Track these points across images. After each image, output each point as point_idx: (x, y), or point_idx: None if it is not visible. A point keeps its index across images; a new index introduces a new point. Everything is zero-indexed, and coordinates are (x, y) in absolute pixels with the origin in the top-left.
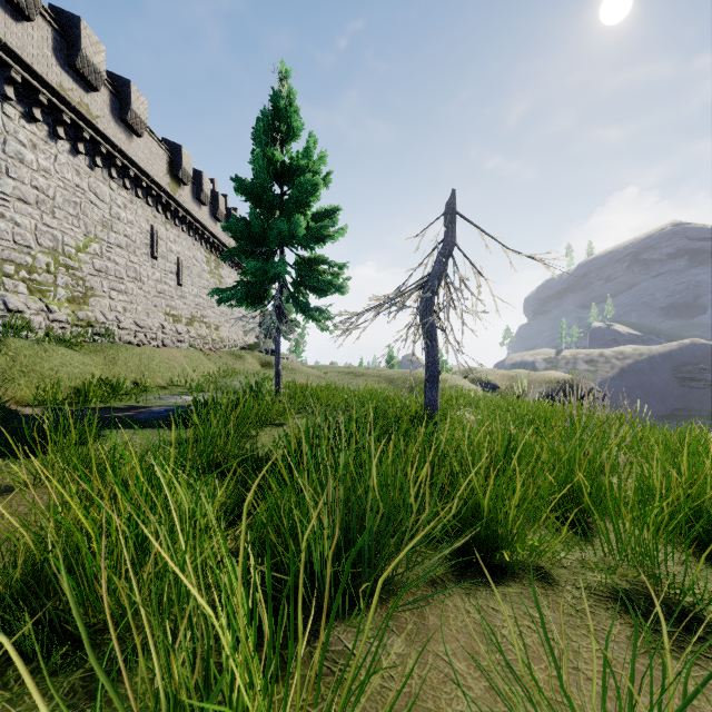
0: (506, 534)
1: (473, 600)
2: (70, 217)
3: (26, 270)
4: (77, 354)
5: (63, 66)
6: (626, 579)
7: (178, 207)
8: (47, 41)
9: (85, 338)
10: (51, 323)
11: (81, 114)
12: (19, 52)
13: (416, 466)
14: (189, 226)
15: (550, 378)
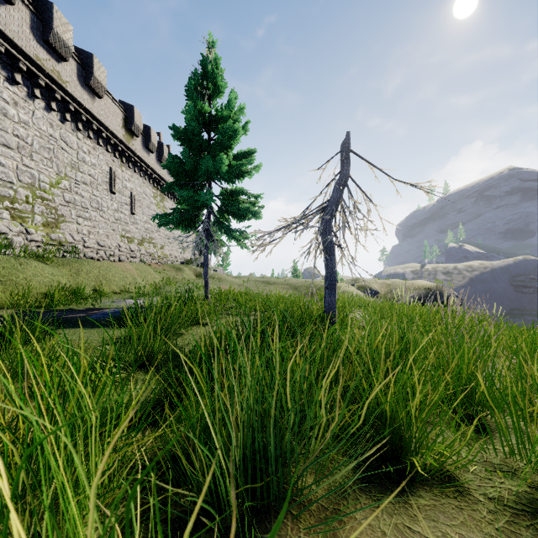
0: (412, 438)
1: (387, 516)
2: (45, 160)
3: (9, 201)
4: (47, 266)
5: (39, 41)
6: (534, 485)
7: (131, 153)
8: (25, 21)
9: (55, 254)
10: (29, 242)
11: (54, 79)
12: (3, 29)
13: (322, 366)
14: (140, 168)
15: (418, 286)
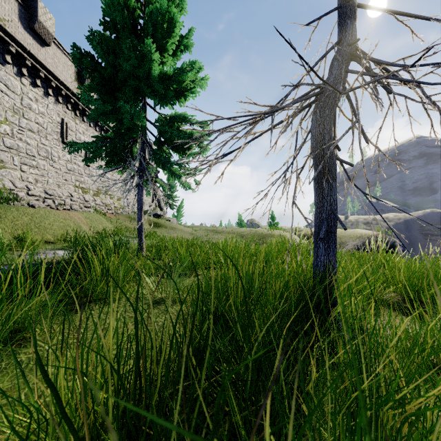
0: None
1: None
2: None
3: None
4: None
5: None
6: None
7: (85, 107)
8: None
9: None
10: None
11: None
12: None
13: None
14: (96, 123)
15: (361, 234)
